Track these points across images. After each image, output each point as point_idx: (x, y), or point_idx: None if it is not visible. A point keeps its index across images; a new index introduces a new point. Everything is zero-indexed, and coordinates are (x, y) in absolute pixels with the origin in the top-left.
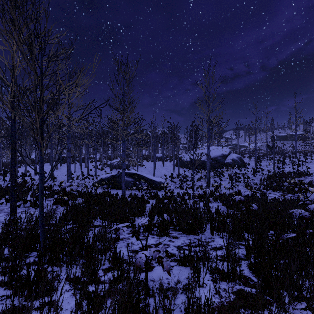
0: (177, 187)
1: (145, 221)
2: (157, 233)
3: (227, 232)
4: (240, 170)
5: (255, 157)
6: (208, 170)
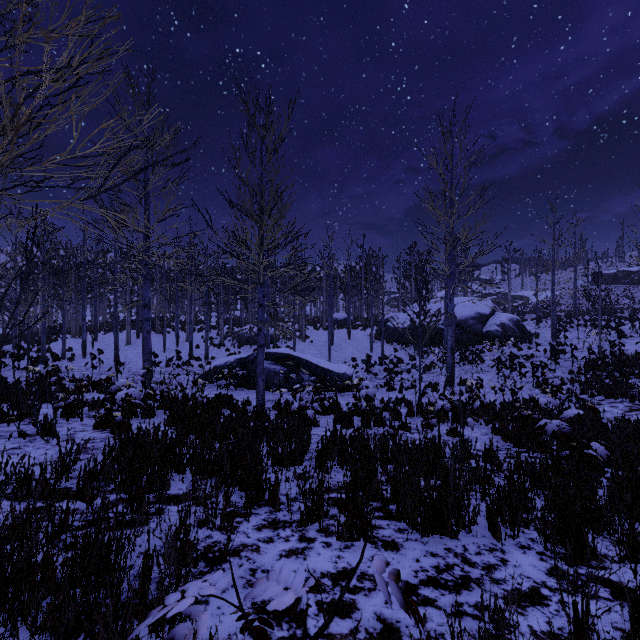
0: (380, 385)
1: (290, 594)
2: (338, 530)
3: (541, 533)
4: (519, 348)
5: (552, 320)
6: (450, 350)
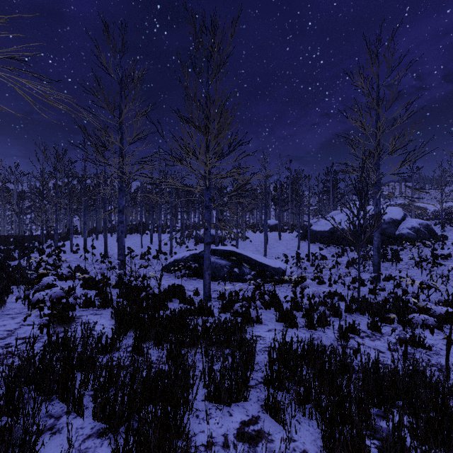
0: (311, 278)
1: None
2: None
3: None
4: (433, 249)
5: None
6: (376, 249)
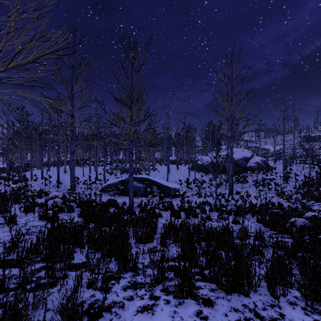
0: (194, 194)
1: None
2: (174, 292)
3: (303, 295)
4: (266, 175)
5: (283, 160)
6: (231, 176)
